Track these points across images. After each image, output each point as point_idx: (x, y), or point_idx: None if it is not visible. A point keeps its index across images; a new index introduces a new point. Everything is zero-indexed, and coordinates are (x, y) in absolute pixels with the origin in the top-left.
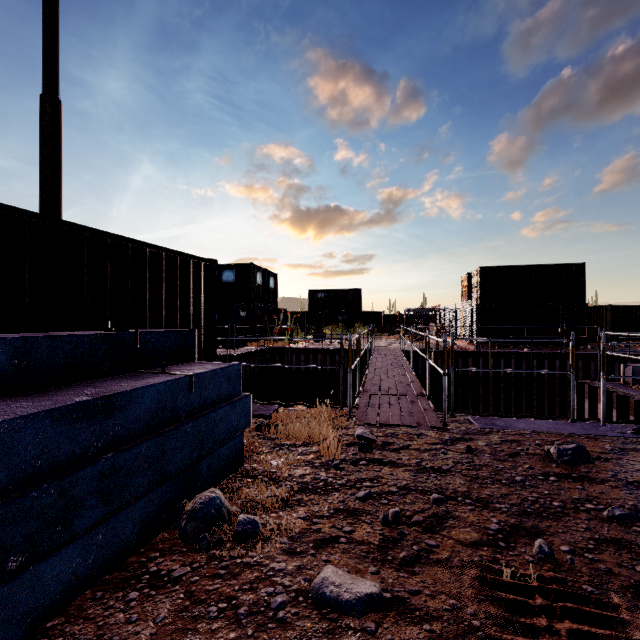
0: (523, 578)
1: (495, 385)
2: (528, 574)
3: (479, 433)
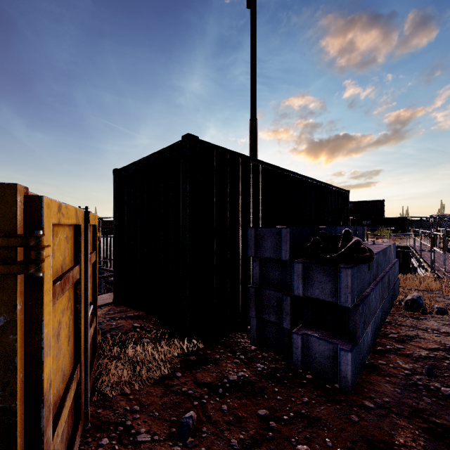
0: None
1: None
2: None
3: None
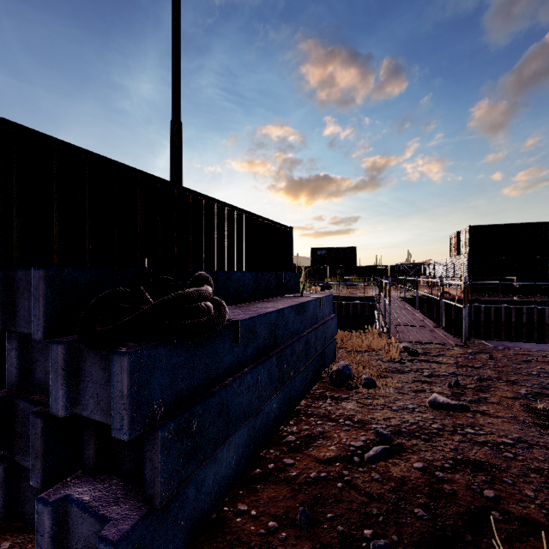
0: None
1: (486, 328)
2: None
3: (494, 349)
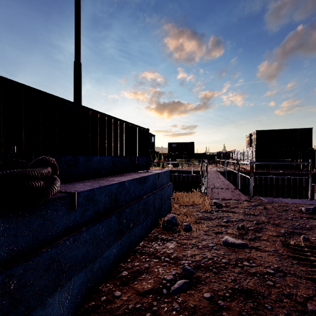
0: (298, 245)
1: (265, 188)
2: (300, 243)
3: (267, 203)
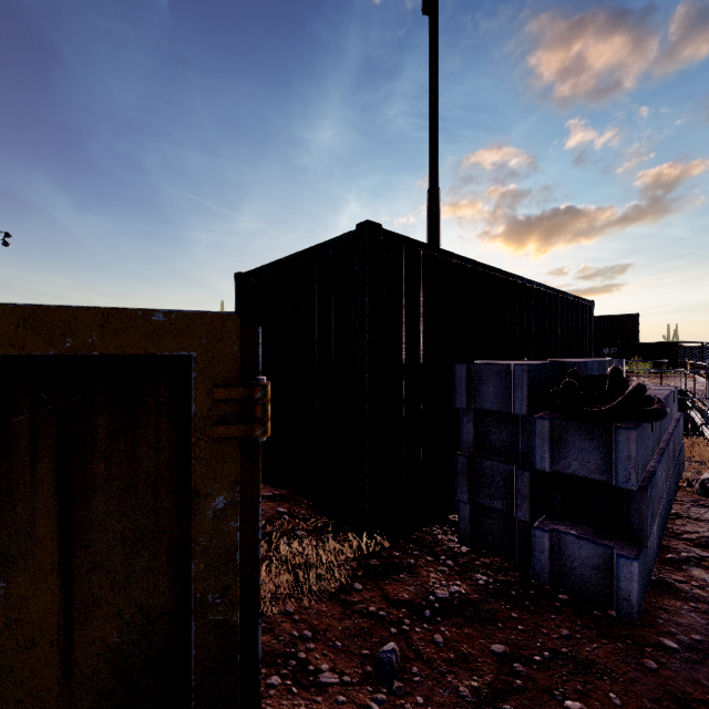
0: None
1: None
2: None
3: None
